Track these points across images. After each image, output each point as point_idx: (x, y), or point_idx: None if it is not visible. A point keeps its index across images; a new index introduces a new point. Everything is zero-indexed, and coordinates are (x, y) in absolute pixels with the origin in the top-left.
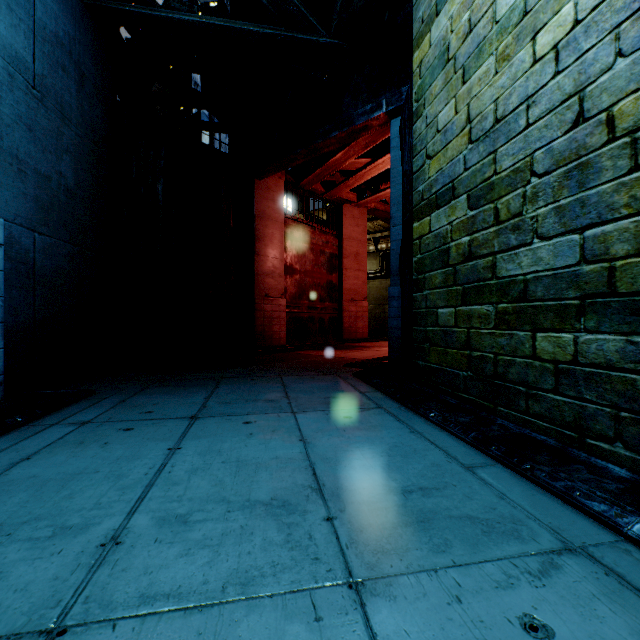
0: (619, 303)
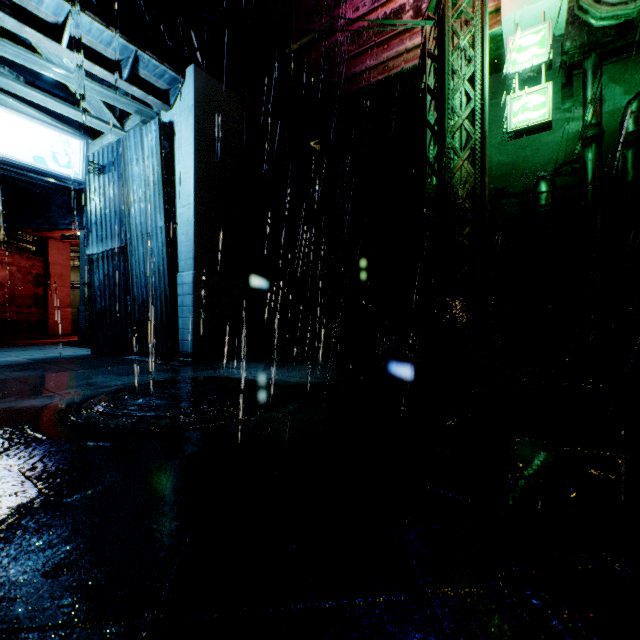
0: None
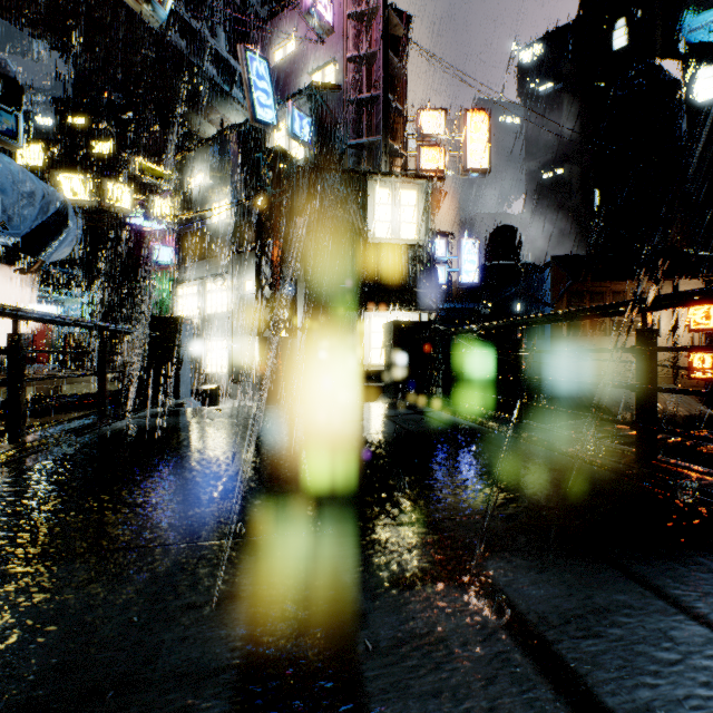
0: None
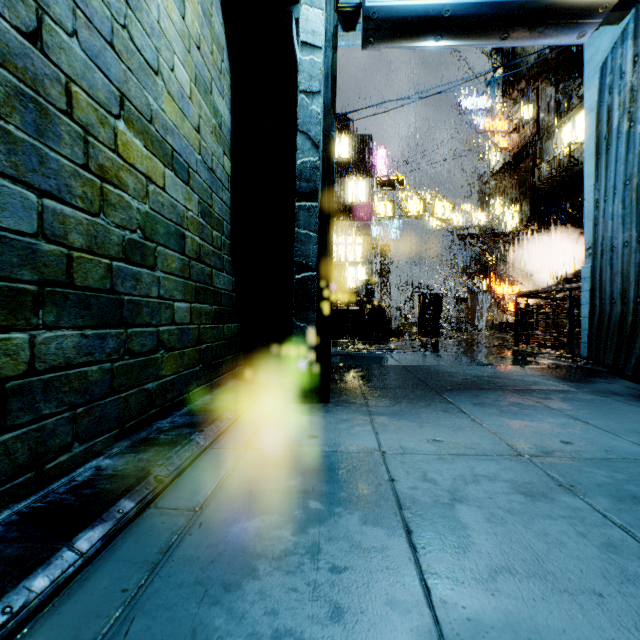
0: (77, 296)
